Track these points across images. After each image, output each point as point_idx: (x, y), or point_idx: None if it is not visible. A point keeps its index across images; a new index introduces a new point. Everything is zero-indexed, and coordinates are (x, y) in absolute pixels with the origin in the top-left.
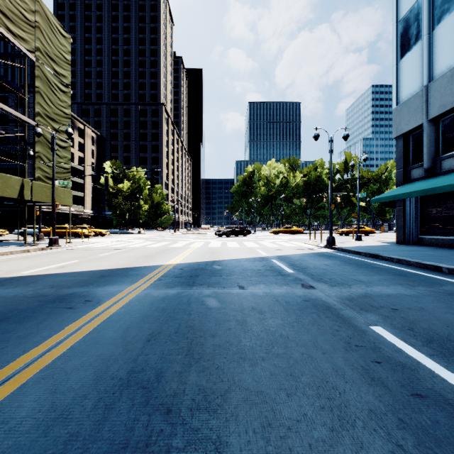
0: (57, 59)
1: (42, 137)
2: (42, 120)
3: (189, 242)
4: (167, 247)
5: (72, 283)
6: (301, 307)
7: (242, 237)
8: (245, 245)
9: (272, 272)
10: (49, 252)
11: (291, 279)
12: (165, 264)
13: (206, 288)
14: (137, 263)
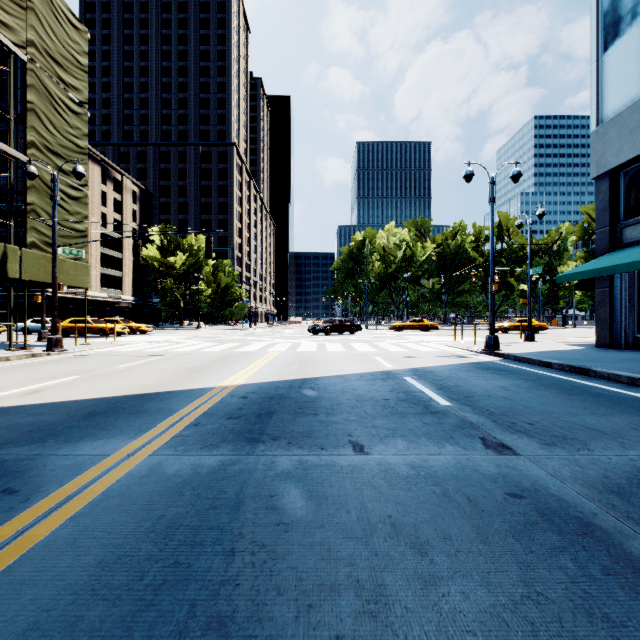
0: (65, 61)
1: (38, 180)
2: (40, 154)
3: (267, 343)
4: (231, 353)
5: (20, 433)
6: (516, 523)
7: (348, 335)
8: (354, 349)
9: (412, 406)
10: (39, 362)
11: (453, 423)
12: (218, 387)
13: (285, 449)
14: (171, 384)
